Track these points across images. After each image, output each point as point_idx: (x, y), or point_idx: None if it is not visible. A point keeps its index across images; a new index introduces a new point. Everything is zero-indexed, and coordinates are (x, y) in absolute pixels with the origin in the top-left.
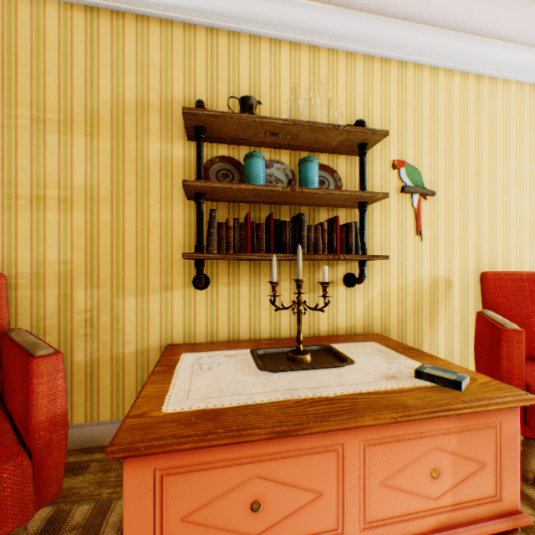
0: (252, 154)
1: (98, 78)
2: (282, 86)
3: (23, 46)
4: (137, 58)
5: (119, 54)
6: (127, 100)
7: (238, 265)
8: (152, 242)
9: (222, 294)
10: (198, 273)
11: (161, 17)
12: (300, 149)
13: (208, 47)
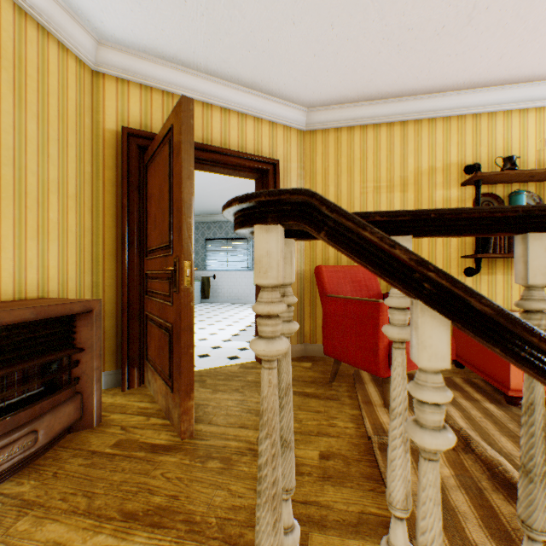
0: (518, 192)
1: (406, 159)
2: (528, 139)
3: (369, 151)
4: (428, 143)
5: (418, 143)
6: (422, 169)
7: (494, 261)
8: (437, 248)
9: (483, 280)
10: (477, 266)
11: (443, 116)
12: (545, 181)
13: (473, 126)
